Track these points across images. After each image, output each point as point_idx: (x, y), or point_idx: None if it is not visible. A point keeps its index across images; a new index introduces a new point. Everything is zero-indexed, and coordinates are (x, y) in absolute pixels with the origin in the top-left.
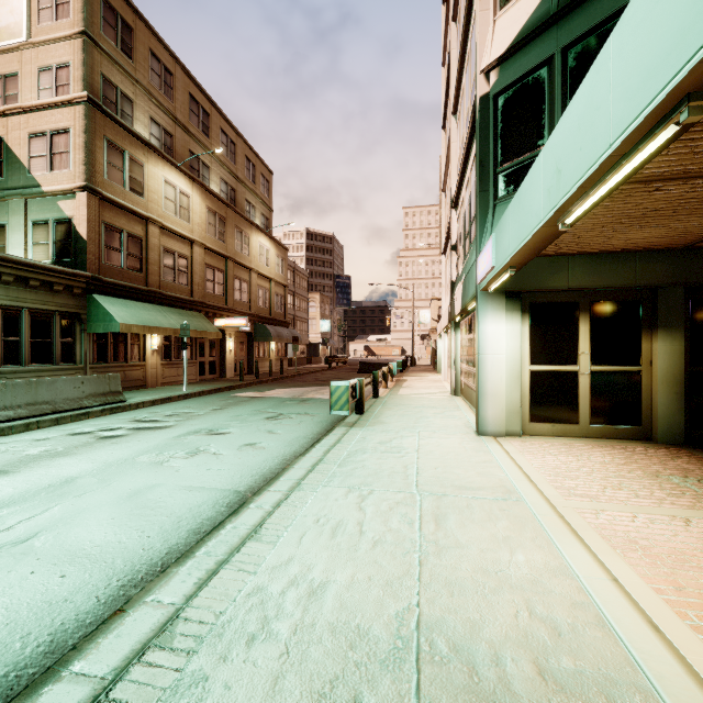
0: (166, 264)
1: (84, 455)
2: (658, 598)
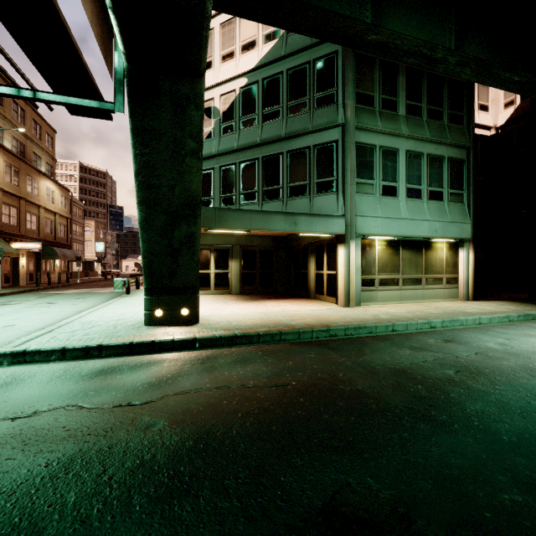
0: None
1: None
2: None
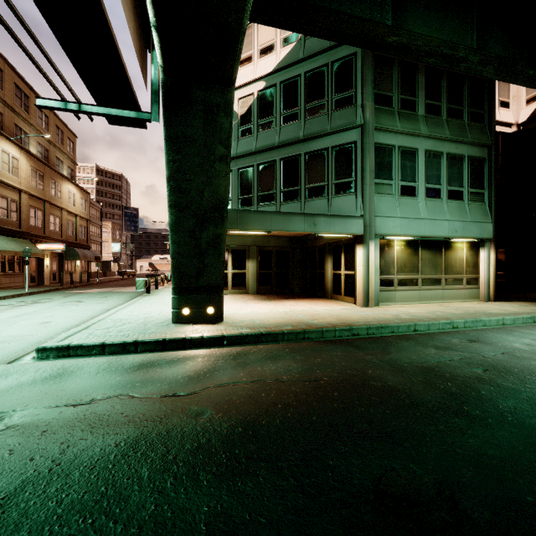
0: (2, 206)
1: (23, 308)
2: None
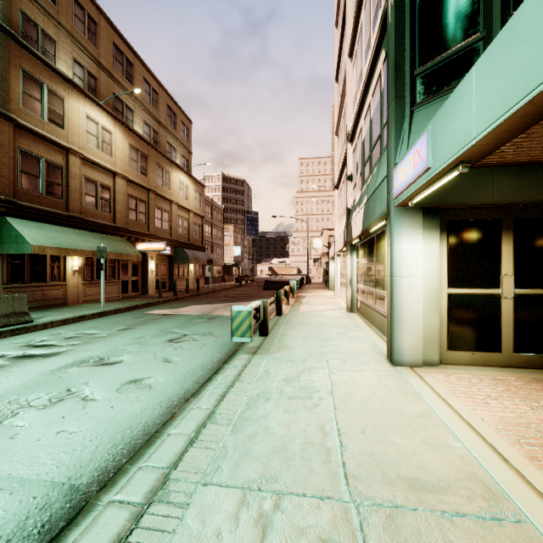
0: (88, 192)
1: None
2: None
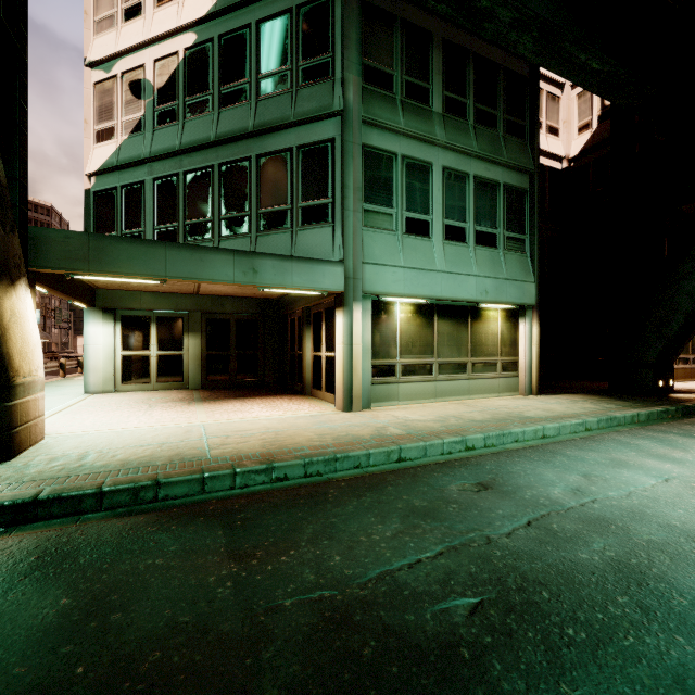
0: None
1: None
2: (54, 420)
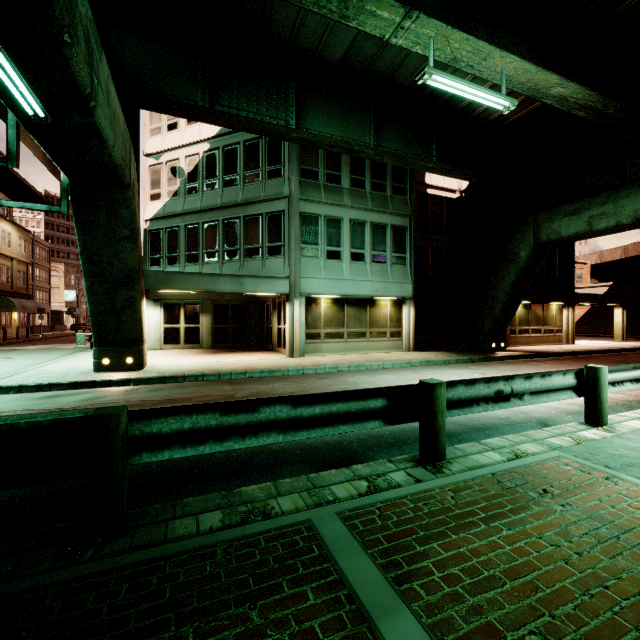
0: None
1: None
2: None
